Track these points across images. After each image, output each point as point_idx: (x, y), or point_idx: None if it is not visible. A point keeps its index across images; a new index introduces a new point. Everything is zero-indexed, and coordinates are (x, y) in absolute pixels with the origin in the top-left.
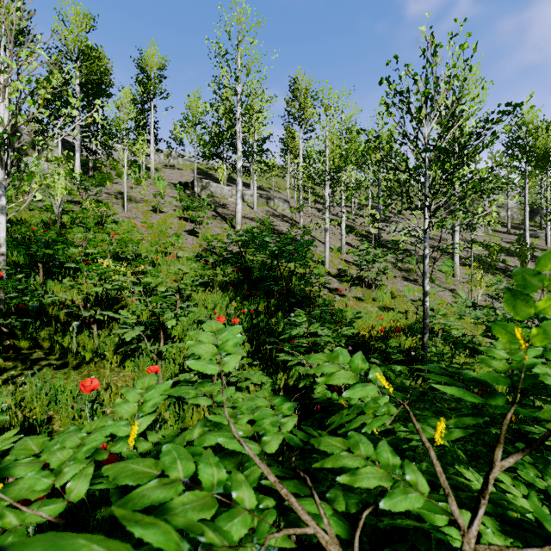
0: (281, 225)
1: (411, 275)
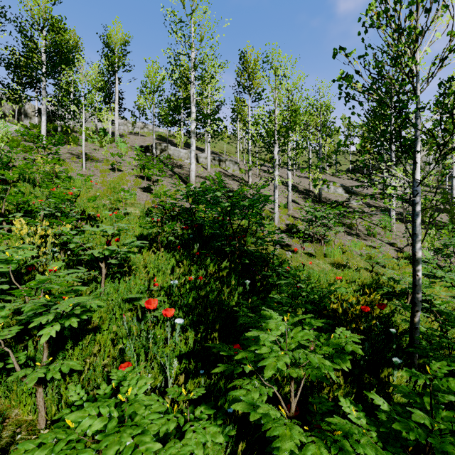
0: (231, 184)
1: (353, 230)
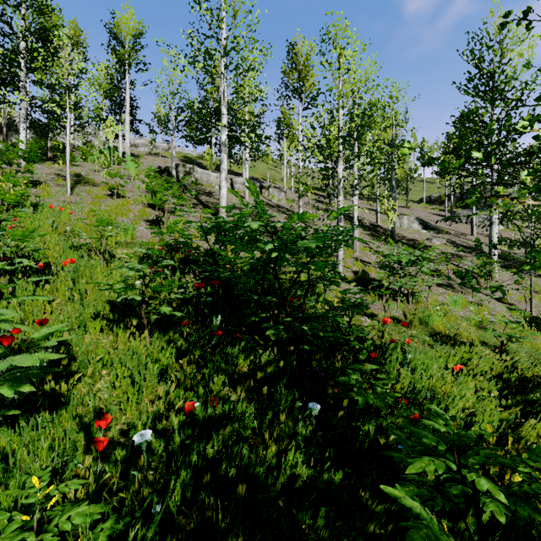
0: (277, 217)
1: (443, 279)
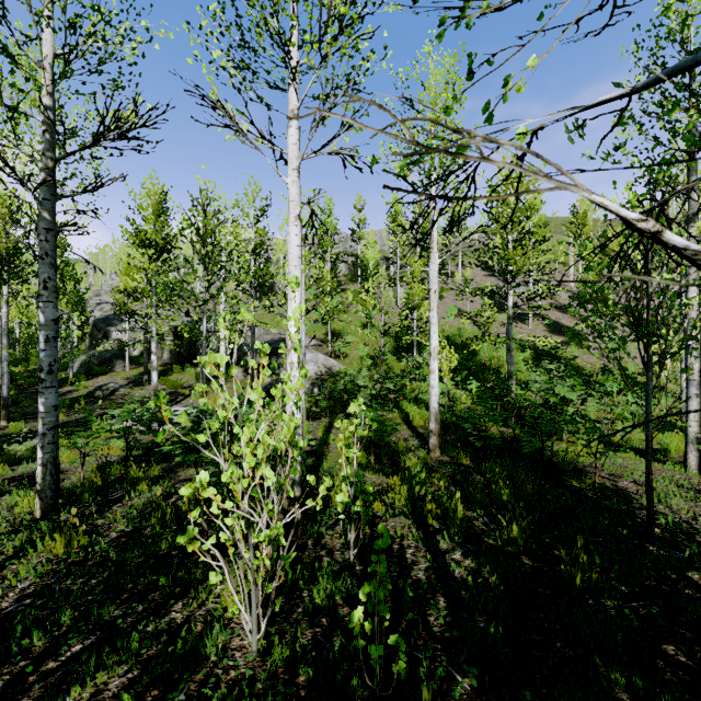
0: (561, 318)
1: None
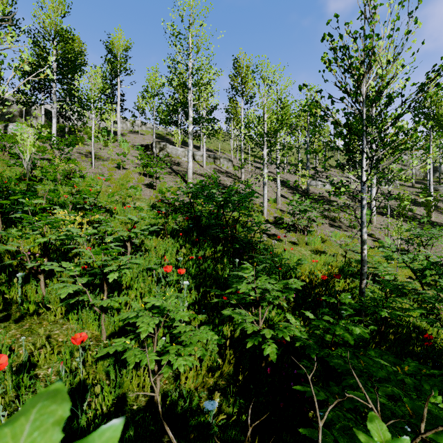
0: (225, 180)
1: (336, 222)
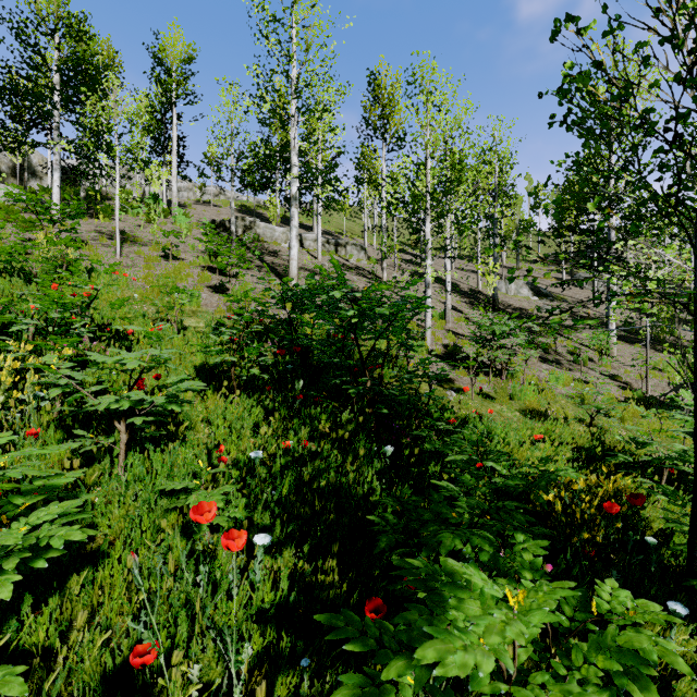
0: (356, 281)
1: (550, 354)
